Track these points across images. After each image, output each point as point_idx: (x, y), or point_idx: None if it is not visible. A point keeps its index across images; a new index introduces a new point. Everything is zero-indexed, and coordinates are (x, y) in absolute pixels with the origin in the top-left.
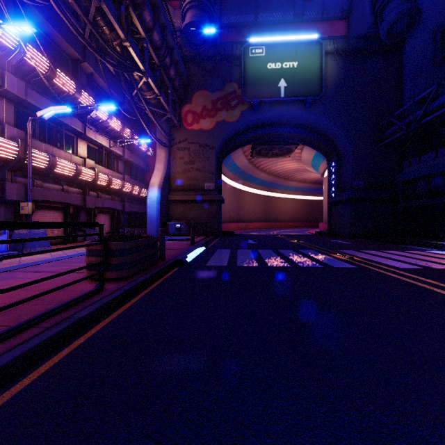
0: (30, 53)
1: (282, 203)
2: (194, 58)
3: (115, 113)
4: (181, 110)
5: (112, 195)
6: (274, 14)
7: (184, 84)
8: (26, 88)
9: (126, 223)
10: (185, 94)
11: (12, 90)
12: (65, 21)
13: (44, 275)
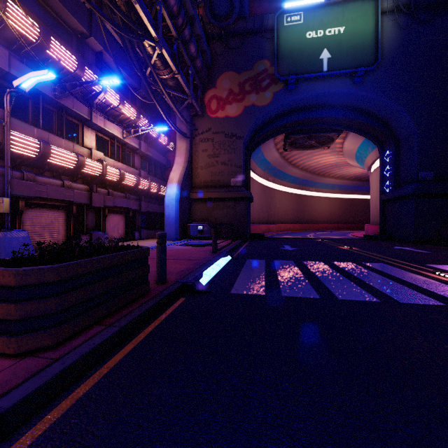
0: (13, 13)
1: (317, 202)
2: (219, 35)
3: (131, 101)
4: (204, 96)
5: (127, 192)
6: None
7: (208, 66)
8: (11, 59)
9: (143, 225)
10: (208, 78)
11: None
12: None
13: None
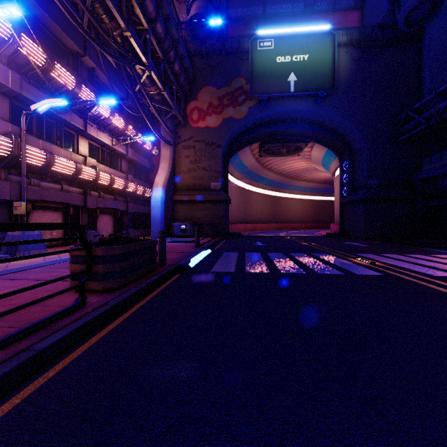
0: (26, 44)
1: (291, 203)
2: (200, 52)
3: (119, 111)
4: (186, 107)
5: (115, 195)
6: (283, 6)
7: (190, 80)
8: (22, 81)
9: (130, 224)
10: (190, 91)
11: (5, 83)
12: (64, 12)
13: (25, 284)
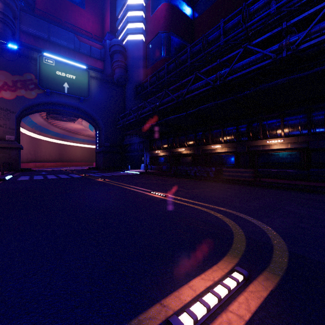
0: None
1: (73, 149)
2: None
3: None
4: None
5: None
6: (61, 41)
7: None
8: None
9: None
10: None
11: None
12: None
13: None
